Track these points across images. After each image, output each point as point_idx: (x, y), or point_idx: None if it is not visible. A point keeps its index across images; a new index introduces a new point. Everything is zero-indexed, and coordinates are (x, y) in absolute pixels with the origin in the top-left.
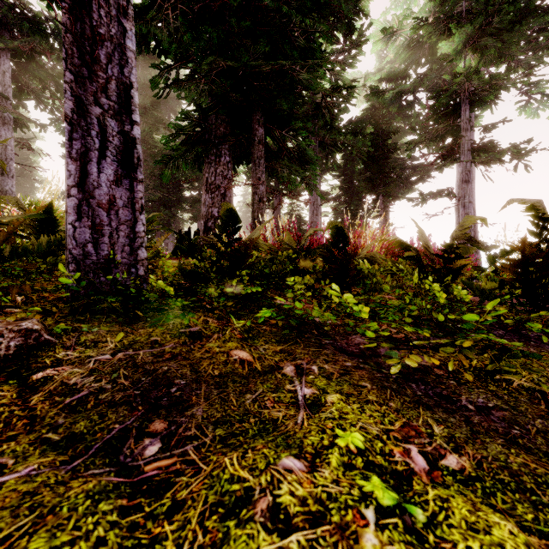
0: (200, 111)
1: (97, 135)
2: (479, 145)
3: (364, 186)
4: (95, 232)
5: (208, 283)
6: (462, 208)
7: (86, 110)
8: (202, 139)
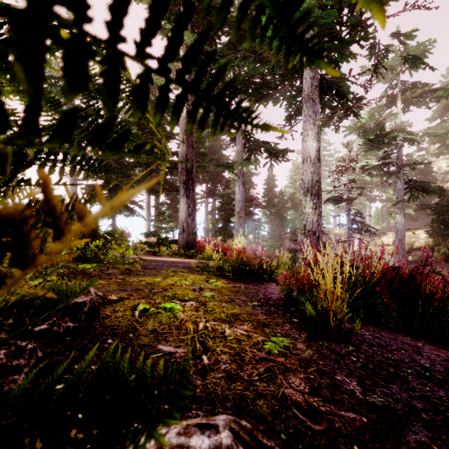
0: None
1: None
2: None
3: None
4: None
5: None
6: None
7: None
8: None
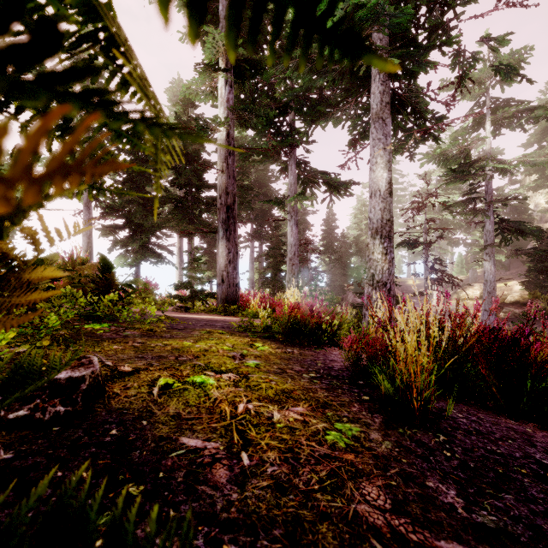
0: None
1: None
2: None
3: None
4: None
5: None
6: None
7: None
8: None
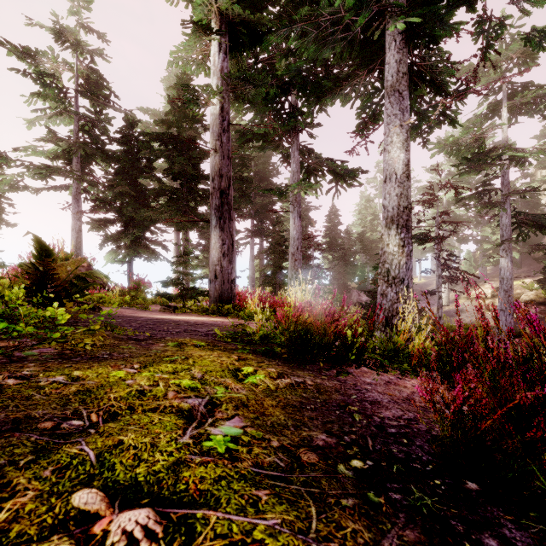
0: None
1: None
2: None
3: None
4: None
5: None
6: None
7: None
8: None
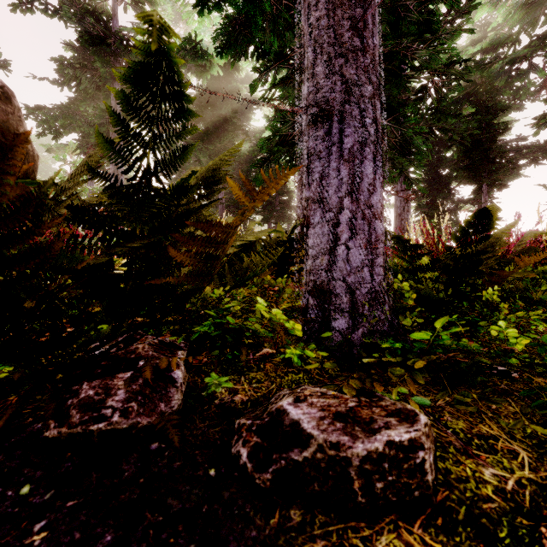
0: None
1: (358, 125)
2: None
3: (463, 175)
4: (361, 253)
5: (445, 311)
6: None
7: (349, 92)
8: None
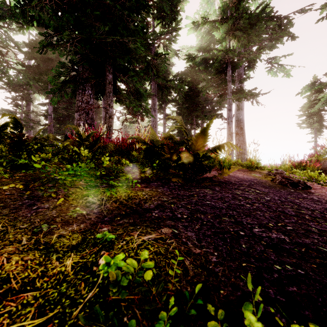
0: (72, 63)
1: None
2: (236, 90)
3: (185, 111)
4: None
5: (2, 158)
6: (227, 124)
7: None
8: (71, 79)
